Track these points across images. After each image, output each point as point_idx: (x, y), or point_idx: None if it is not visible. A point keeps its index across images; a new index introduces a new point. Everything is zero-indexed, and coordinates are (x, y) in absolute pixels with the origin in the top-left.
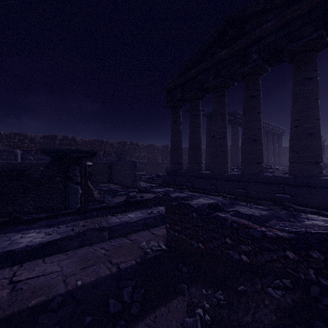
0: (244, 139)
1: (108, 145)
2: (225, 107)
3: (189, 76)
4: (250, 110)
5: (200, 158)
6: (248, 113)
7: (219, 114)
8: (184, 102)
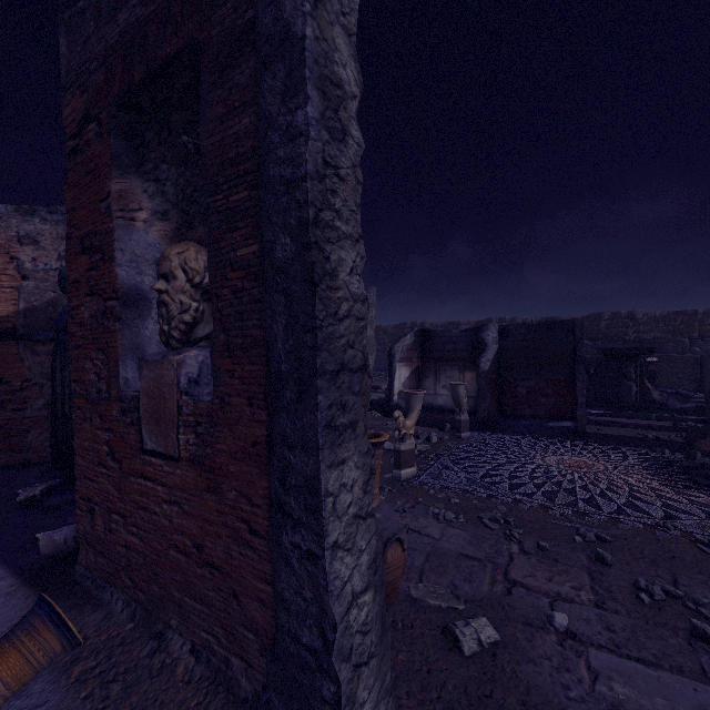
0: None
1: None
2: None
3: None
4: None
5: None
6: None
7: None
8: None
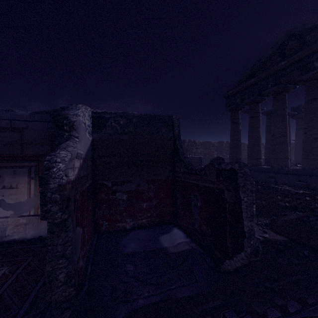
0: (305, 137)
1: None
2: (285, 109)
3: (248, 84)
4: (312, 112)
5: (259, 154)
6: (310, 114)
7: (278, 116)
8: (243, 105)
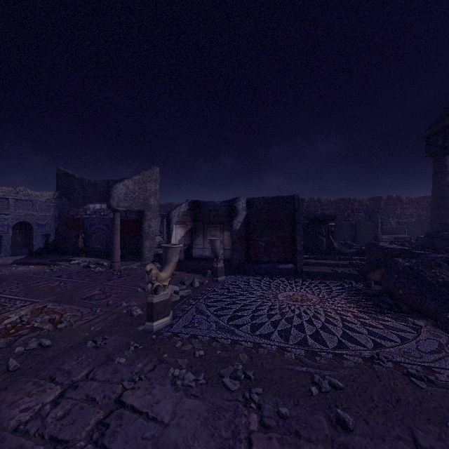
0: None
1: (356, 203)
2: None
3: None
4: None
5: None
6: None
7: None
8: None
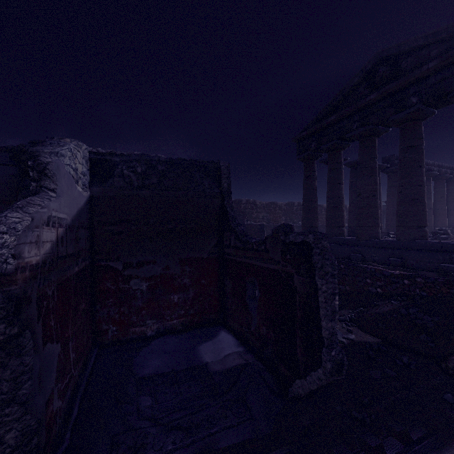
0: (400, 198)
1: None
2: (375, 160)
3: (327, 124)
4: (408, 164)
5: (342, 221)
6: (406, 167)
7: (366, 168)
8: (320, 152)
